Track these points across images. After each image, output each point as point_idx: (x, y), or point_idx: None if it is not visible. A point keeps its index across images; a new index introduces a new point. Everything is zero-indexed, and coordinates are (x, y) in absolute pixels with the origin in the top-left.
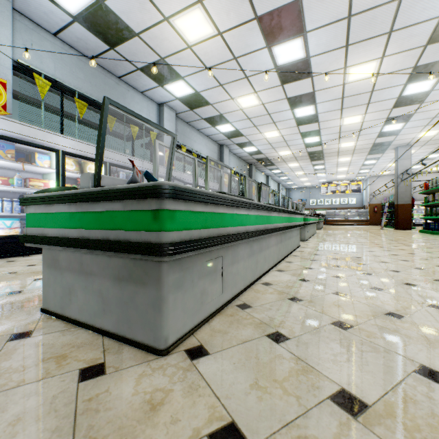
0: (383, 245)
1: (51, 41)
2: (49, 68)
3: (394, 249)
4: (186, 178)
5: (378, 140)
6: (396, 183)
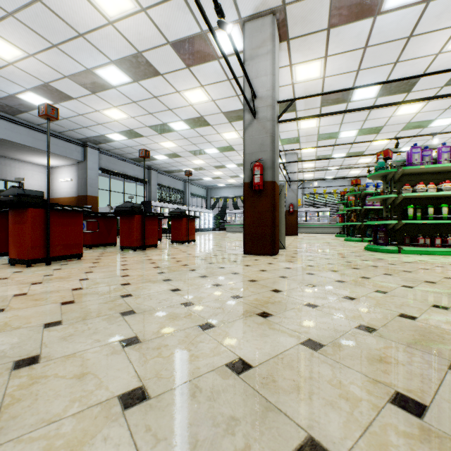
0: None
1: None
2: None
3: None
4: None
5: None
6: None
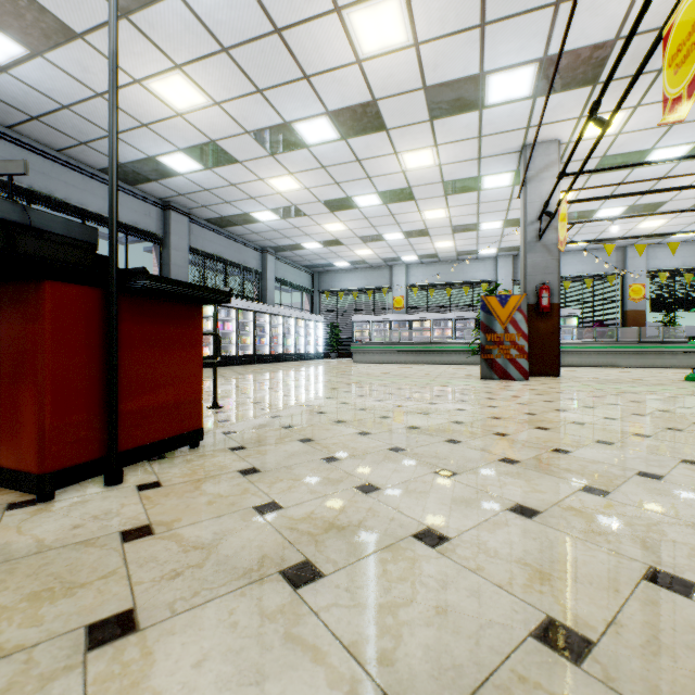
0: None
1: (422, 267)
2: (421, 279)
3: None
4: None
5: None
6: None
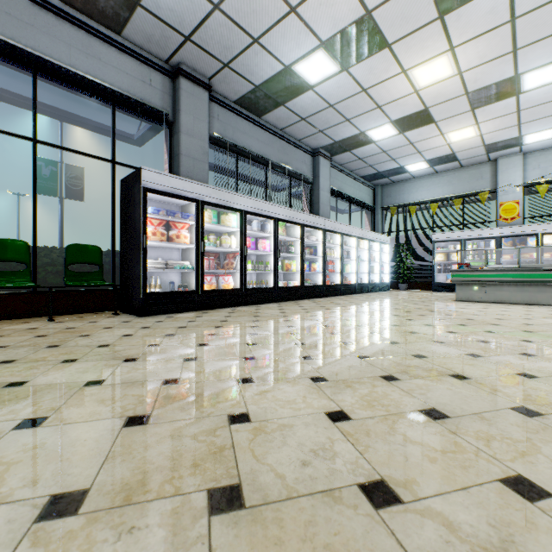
0: None
1: None
2: (551, 172)
3: None
4: None
5: None
6: None
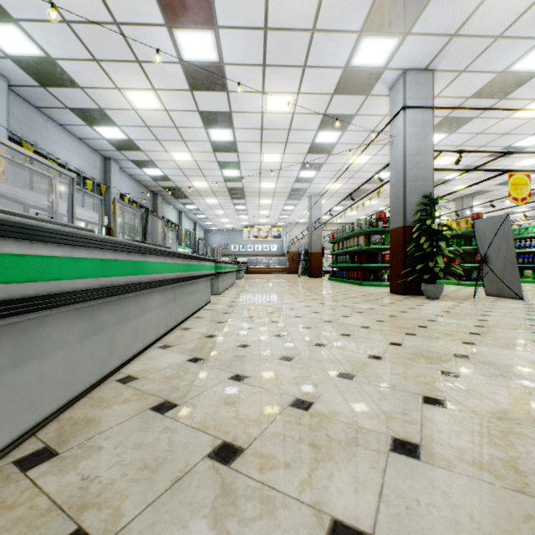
0: (299, 296)
1: None
2: None
3: (307, 299)
4: (28, 196)
5: (296, 185)
6: (310, 231)
